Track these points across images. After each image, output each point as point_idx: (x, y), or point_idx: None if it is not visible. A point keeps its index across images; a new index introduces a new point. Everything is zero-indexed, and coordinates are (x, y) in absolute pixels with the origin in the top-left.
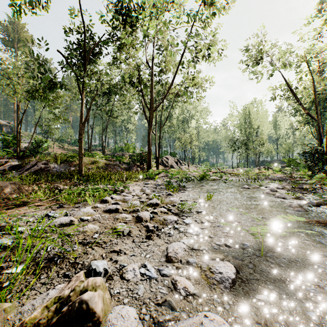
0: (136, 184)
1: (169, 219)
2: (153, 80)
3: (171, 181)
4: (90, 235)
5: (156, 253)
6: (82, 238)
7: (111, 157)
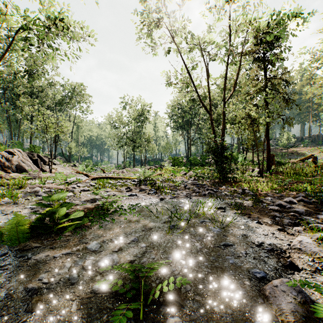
0: None
1: None
2: None
3: None
4: None
5: None
6: None
7: None
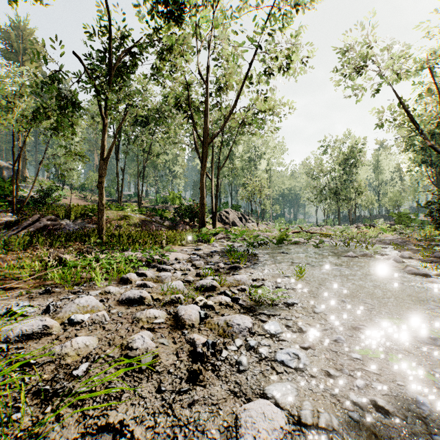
0: (182, 250)
1: (236, 324)
2: (207, 99)
3: (235, 245)
4: (71, 364)
5: (209, 438)
6: (48, 377)
7: (149, 210)
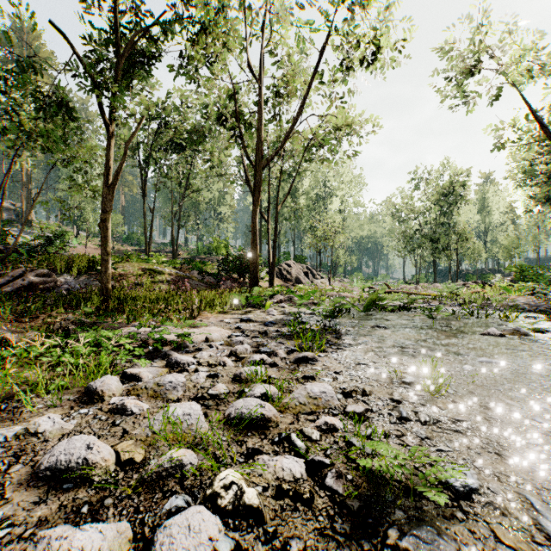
0: (221, 321)
1: None
2: (261, 104)
3: (301, 313)
4: None
5: None
6: None
7: (185, 262)
